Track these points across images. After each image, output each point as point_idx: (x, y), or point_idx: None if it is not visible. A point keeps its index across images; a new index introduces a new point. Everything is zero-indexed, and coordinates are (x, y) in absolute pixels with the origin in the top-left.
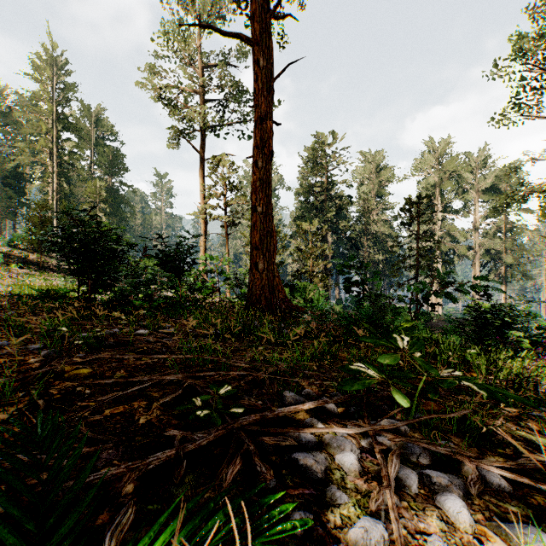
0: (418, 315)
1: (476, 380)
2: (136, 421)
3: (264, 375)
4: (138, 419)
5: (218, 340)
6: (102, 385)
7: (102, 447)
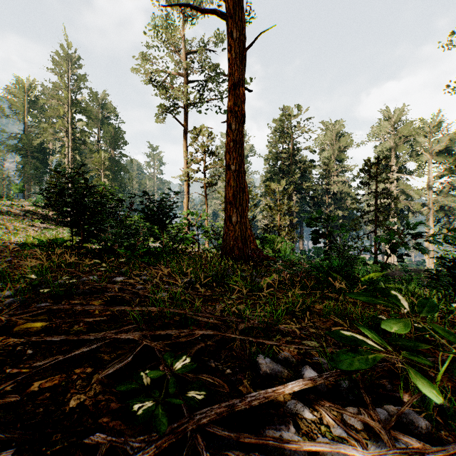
0: (385, 265)
1: None
2: (64, 403)
3: (234, 336)
4: (68, 400)
5: (192, 288)
6: (52, 342)
7: None
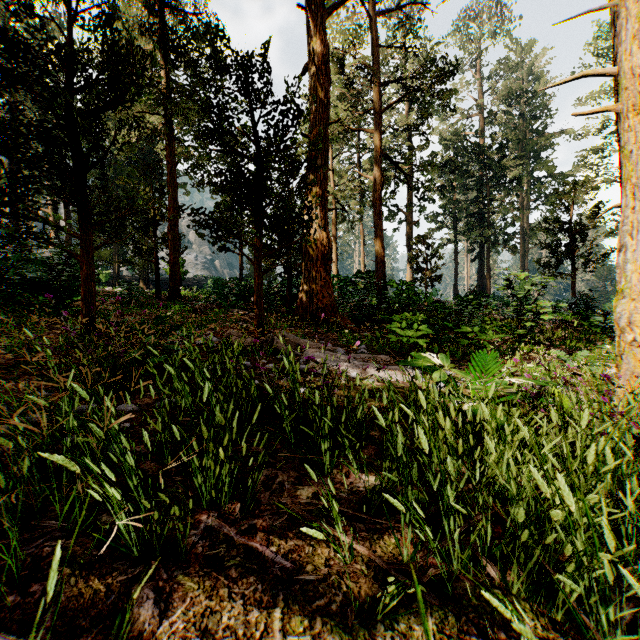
0: None
1: None
2: None
3: None
4: None
5: None
6: None
7: None
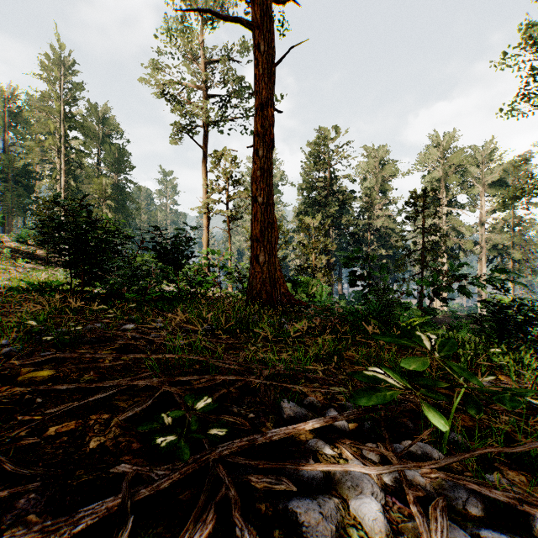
0: (428, 310)
1: (530, 393)
2: (84, 445)
3: (258, 381)
4: (88, 441)
5: (213, 336)
6: (61, 391)
7: (23, 489)
